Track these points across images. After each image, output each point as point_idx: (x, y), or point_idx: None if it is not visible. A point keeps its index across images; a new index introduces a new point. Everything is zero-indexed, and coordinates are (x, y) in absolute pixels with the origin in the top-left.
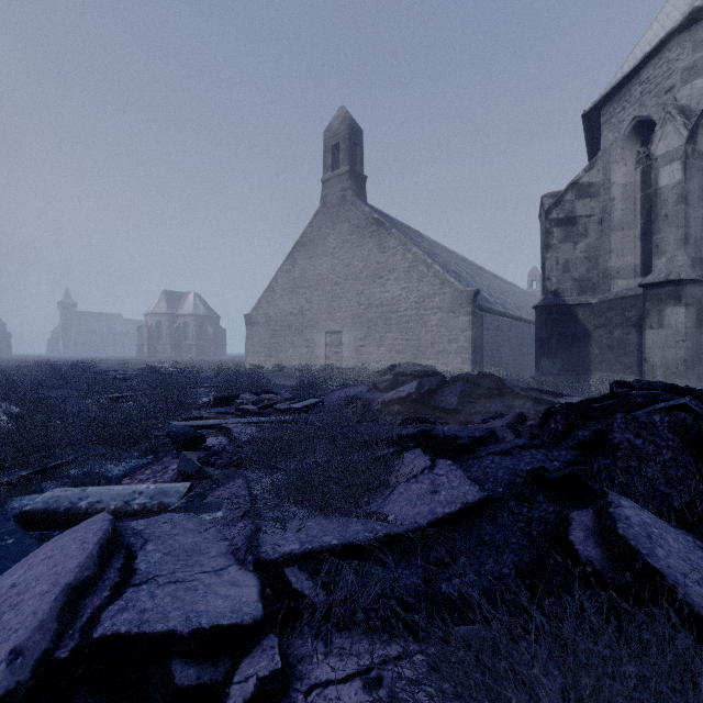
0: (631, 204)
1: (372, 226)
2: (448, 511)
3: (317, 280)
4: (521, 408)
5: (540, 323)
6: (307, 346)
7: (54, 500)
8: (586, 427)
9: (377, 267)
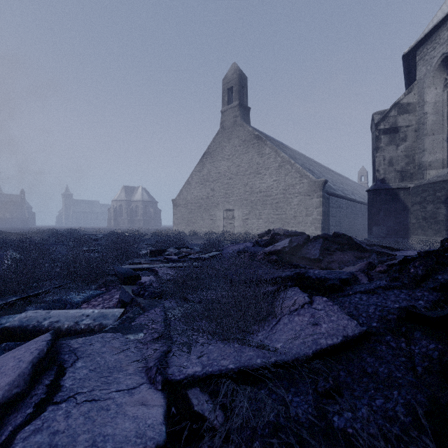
0: (439, 116)
1: (254, 140)
2: (331, 342)
3: (218, 176)
4: (367, 258)
5: (372, 201)
6: (211, 219)
7: (26, 319)
8: (443, 272)
9: (257, 167)
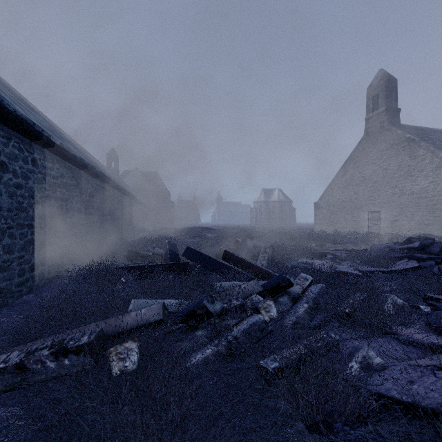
0: None
1: (404, 143)
2: (408, 267)
3: (362, 180)
4: None
5: None
6: (354, 220)
7: (302, 261)
8: None
9: (408, 169)
